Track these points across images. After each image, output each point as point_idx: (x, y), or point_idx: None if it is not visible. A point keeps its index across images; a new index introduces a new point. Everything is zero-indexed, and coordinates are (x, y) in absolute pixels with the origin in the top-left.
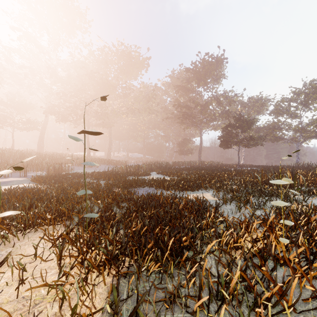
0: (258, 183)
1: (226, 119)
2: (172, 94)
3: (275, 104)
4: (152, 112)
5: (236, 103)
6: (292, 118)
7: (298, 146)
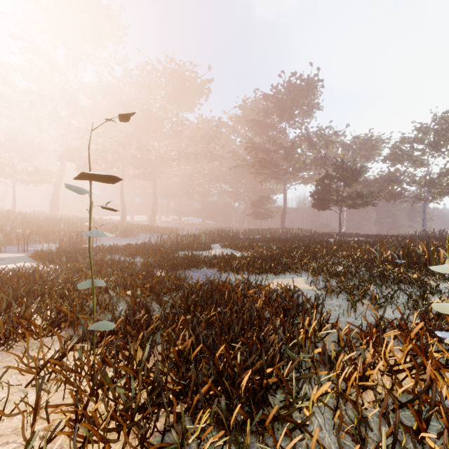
0: (375, 262)
1: (321, 167)
2: (243, 133)
3: (392, 146)
4: (215, 158)
5: (335, 145)
6: (417, 166)
7: (425, 207)
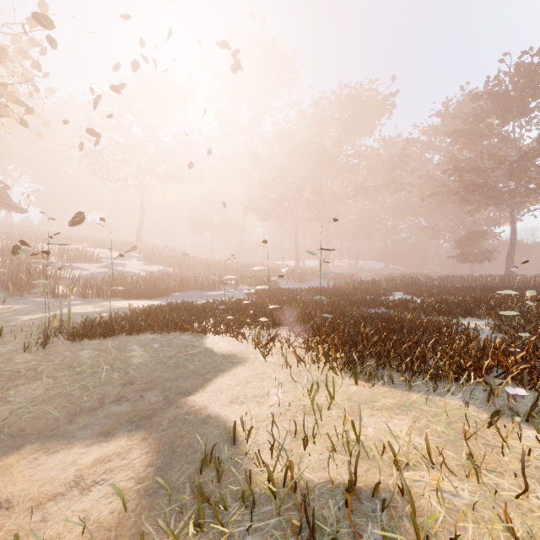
0: None
1: None
2: (443, 147)
3: None
4: (401, 187)
5: None
6: None
7: None
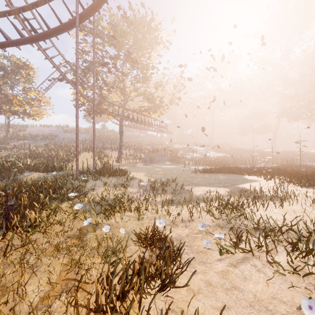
0: None
1: None
2: None
3: None
4: None
5: None
6: None
7: None
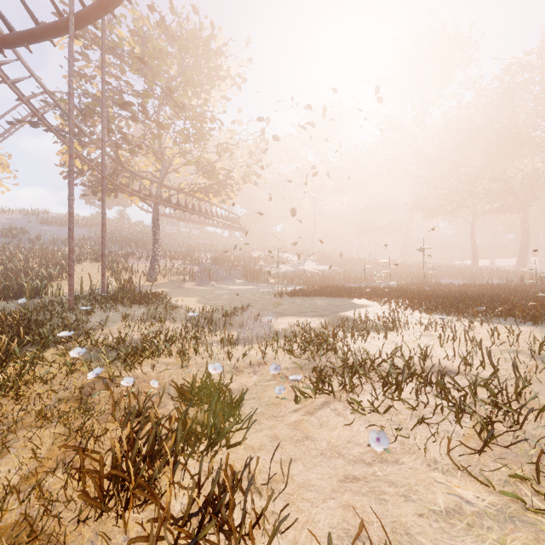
0: None
1: None
2: None
3: None
4: None
5: None
6: None
7: None
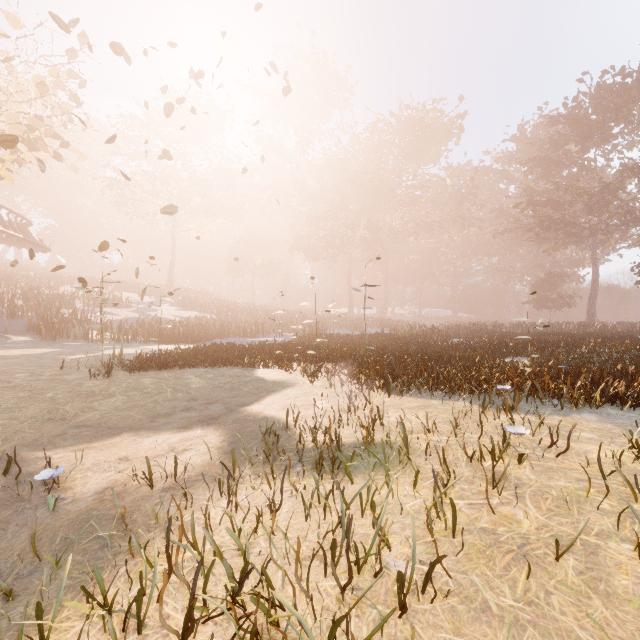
0: None
1: None
2: (518, 177)
3: None
4: (470, 223)
5: None
6: None
7: None
